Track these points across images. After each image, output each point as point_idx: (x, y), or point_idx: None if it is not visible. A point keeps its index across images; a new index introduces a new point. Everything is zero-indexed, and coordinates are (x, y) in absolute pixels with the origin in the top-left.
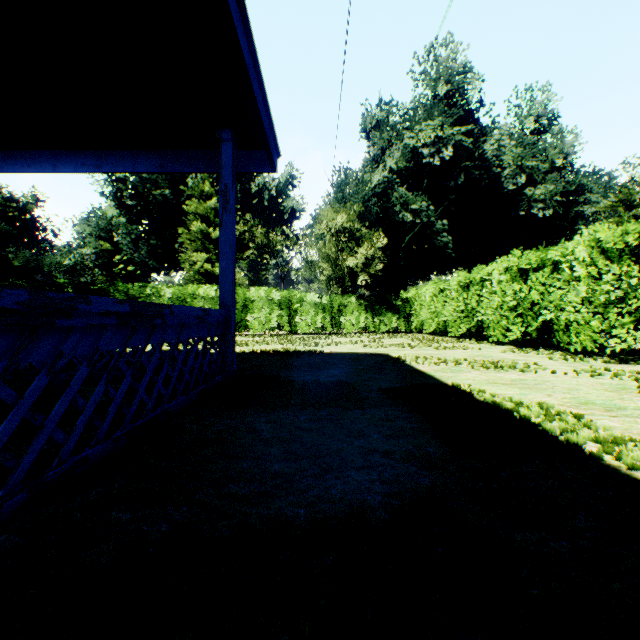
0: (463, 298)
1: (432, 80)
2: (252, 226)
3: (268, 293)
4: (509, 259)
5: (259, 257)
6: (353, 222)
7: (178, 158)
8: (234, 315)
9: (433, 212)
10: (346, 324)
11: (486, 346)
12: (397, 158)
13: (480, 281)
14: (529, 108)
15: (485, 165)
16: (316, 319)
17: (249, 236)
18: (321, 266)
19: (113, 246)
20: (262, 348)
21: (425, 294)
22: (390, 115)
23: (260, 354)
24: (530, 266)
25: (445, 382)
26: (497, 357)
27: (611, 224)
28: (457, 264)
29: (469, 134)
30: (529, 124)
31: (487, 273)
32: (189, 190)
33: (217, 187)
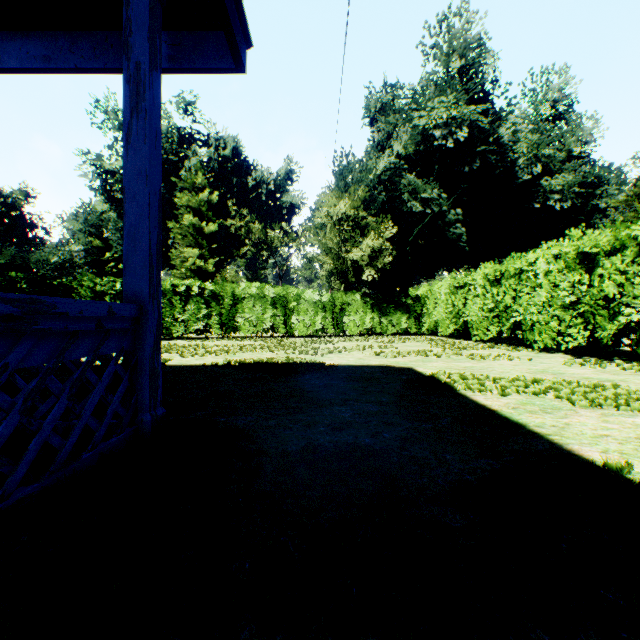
0: (492, 294)
1: (444, 54)
2: (249, 222)
3: (260, 290)
4: (561, 243)
5: (256, 254)
6: (357, 209)
7: (74, 44)
8: (157, 314)
9: (445, 201)
10: (349, 325)
11: (531, 354)
12: (405, 141)
13: (516, 273)
14: (545, 92)
15: (500, 152)
16: (315, 319)
17: (245, 232)
18: (321, 259)
19: (104, 243)
20: (244, 357)
21: (440, 291)
22: (396, 98)
23: (236, 369)
24: (598, 250)
25: (570, 449)
26: (573, 375)
27: (626, 219)
28: (464, 261)
29: (484, 116)
30: (545, 110)
31: (528, 262)
32: (181, 182)
33: (212, 181)
